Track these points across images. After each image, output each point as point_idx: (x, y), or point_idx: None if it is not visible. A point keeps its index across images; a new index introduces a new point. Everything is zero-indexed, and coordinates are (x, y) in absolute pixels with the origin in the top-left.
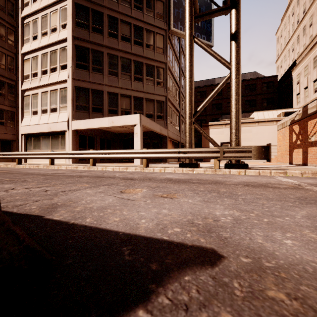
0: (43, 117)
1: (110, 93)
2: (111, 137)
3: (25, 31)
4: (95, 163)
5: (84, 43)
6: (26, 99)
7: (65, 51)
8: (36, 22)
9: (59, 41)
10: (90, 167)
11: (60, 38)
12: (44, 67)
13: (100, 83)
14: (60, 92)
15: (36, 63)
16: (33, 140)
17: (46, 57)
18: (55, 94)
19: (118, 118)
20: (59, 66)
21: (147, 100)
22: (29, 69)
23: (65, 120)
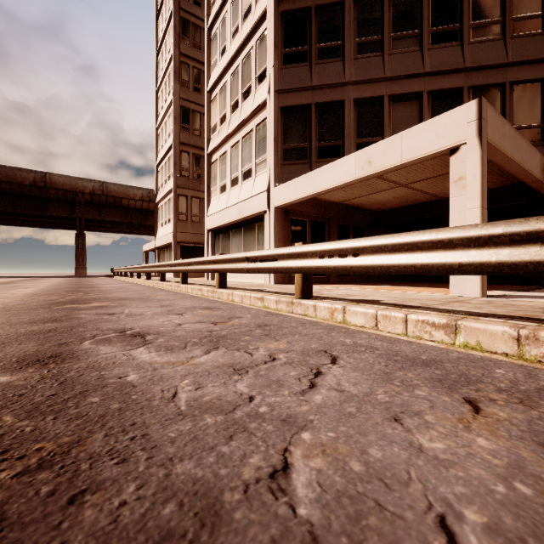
0: (232, 193)
1: (361, 102)
2: (364, 223)
3: (212, 52)
4: (311, 287)
5: (300, 2)
6: (213, 169)
7: (263, 41)
8: (224, 22)
9: (254, 27)
10: (293, 302)
11: (256, 18)
12: (234, 98)
13: (336, 84)
14: (256, 134)
15: (225, 96)
16: (222, 240)
17: (236, 76)
18: (248, 142)
19: (386, 144)
20: (254, 81)
21: (476, 93)
22: (216, 114)
23: (263, 189)
